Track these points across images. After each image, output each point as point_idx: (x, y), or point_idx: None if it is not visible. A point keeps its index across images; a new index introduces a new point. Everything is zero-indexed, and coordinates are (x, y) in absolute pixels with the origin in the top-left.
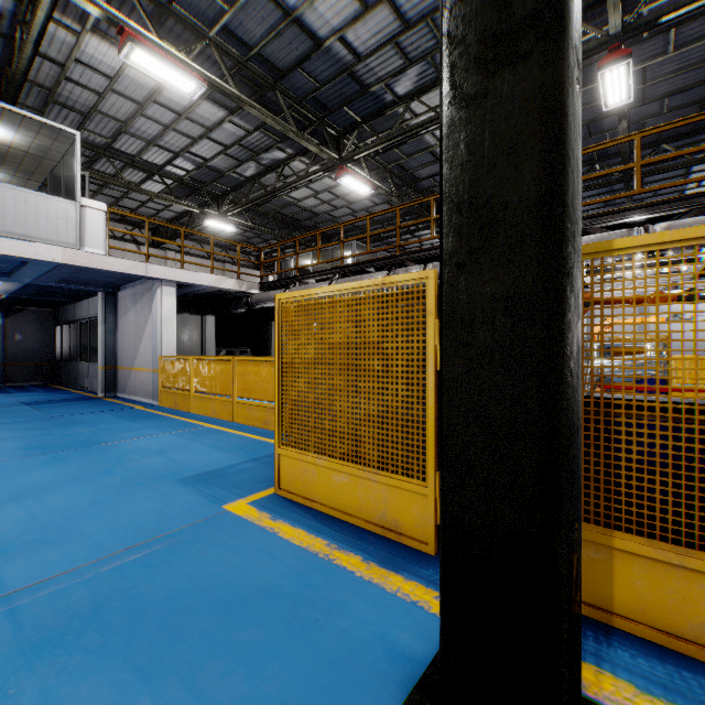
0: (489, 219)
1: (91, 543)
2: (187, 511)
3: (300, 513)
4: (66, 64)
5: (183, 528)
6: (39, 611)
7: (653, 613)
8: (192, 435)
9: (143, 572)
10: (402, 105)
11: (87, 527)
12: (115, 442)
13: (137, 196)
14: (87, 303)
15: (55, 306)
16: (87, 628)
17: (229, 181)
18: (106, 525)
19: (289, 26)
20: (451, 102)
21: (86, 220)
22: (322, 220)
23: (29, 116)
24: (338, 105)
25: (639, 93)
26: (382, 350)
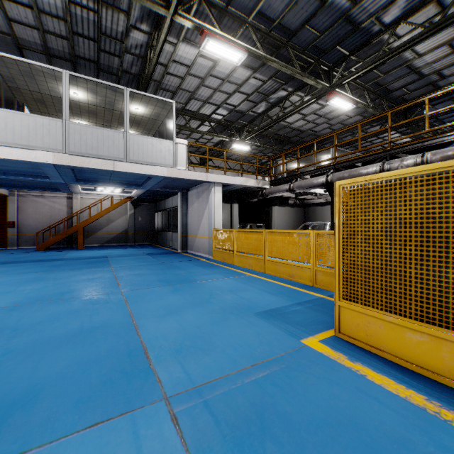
0: None
1: (226, 356)
2: (277, 341)
3: (372, 359)
4: (168, 64)
5: (282, 355)
6: (221, 408)
7: None
8: (244, 280)
9: (276, 390)
10: (388, 31)
11: (217, 341)
12: (201, 281)
13: (194, 136)
14: (171, 199)
15: (155, 202)
16: (263, 436)
17: (247, 118)
18: (228, 343)
19: None
20: None
21: (178, 151)
22: (305, 135)
23: (152, 97)
24: (332, 46)
25: None
26: None
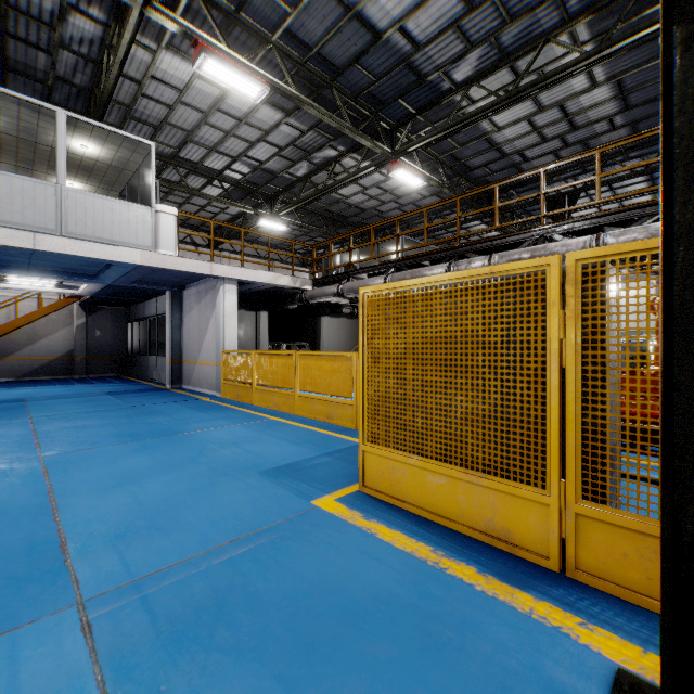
0: None
1: (197, 533)
2: (278, 505)
3: (392, 514)
4: (143, 81)
5: (279, 522)
6: (166, 602)
7: None
8: (260, 427)
9: (254, 567)
10: (460, 92)
11: (189, 516)
12: (192, 432)
13: (197, 201)
14: (155, 301)
15: (127, 305)
16: (216, 624)
17: (282, 181)
18: (206, 516)
19: (349, 22)
20: (688, 40)
21: (160, 224)
22: (368, 216)
23: (113, 131)
24: (393, 98)
25: None
26: (489, 345)
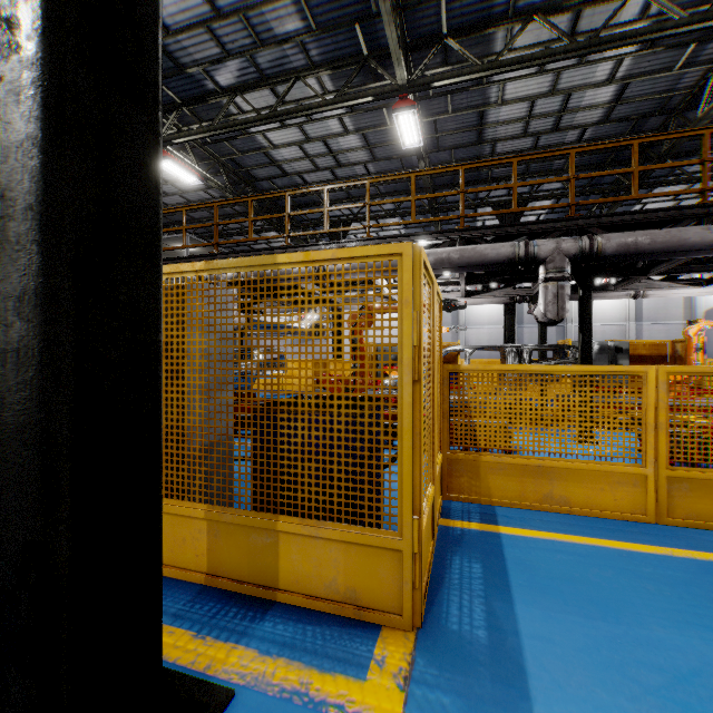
0: (6, 213)
1: None
2: None
3: None
4: None
5: None
6: None
7: (304, 581)
8: None
9: None
10: (226, 97)
11: None
12: None
13: None
14: None
15: None
16: None
17: None
18: None
19: None
20: None
21: None
22: None
23: None
24: None
25: (434, 140)
26: None
